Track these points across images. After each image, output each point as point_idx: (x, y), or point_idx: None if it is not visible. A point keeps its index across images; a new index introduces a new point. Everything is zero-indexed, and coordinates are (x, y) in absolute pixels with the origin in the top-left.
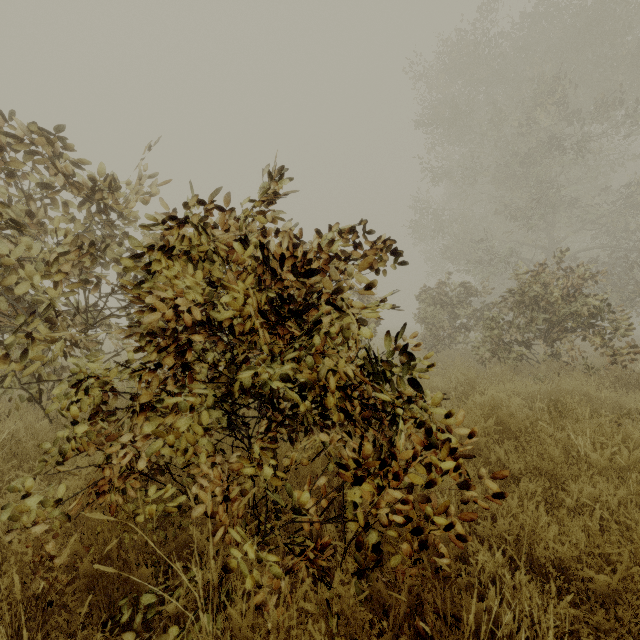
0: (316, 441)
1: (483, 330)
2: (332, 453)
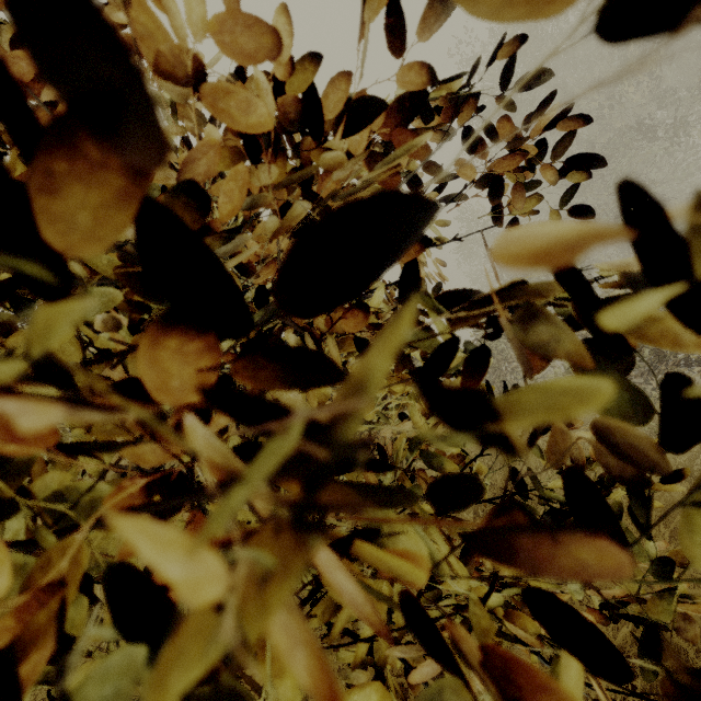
0: (352, 657)
1: (565, 364)
2: (393, 695)
